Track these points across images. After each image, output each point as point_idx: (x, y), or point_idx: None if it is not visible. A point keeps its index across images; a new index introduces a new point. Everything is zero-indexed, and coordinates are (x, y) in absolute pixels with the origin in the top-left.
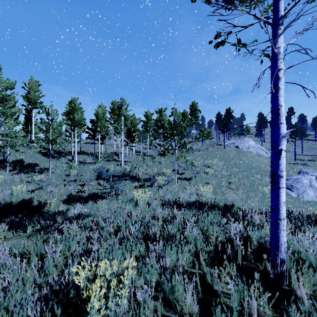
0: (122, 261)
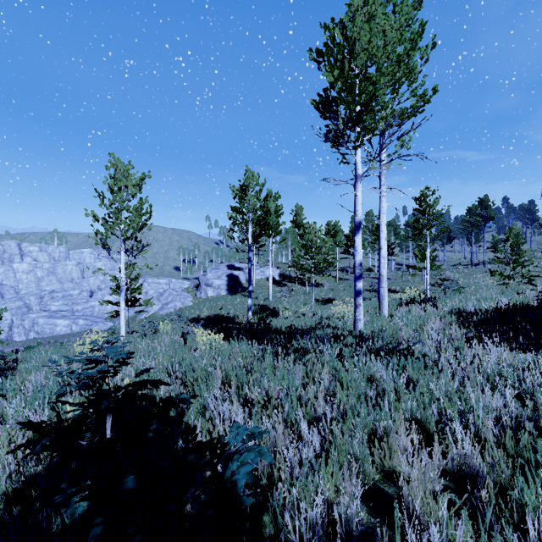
0: None
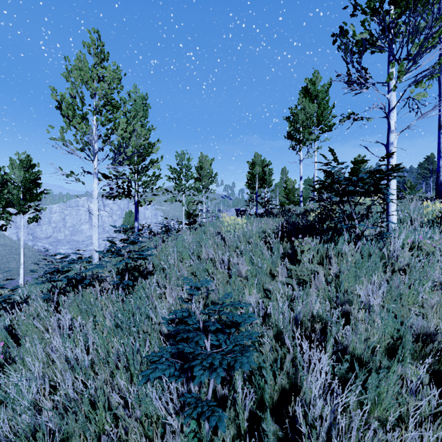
0: None
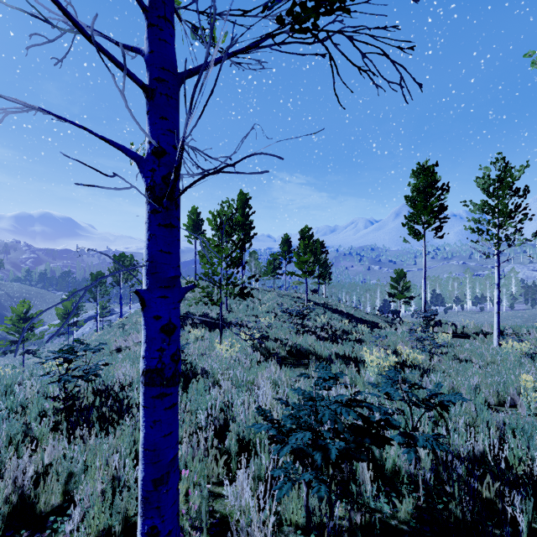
0: (264, 315)
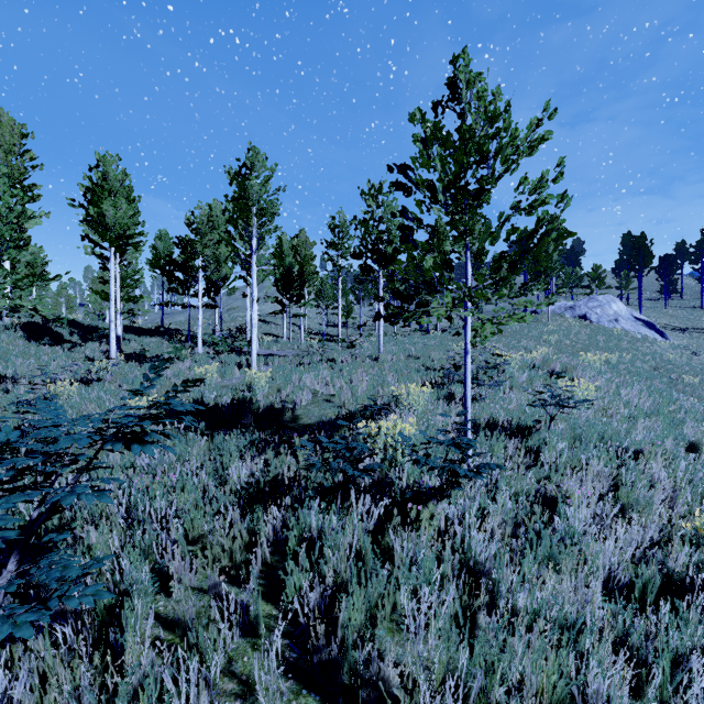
0: None
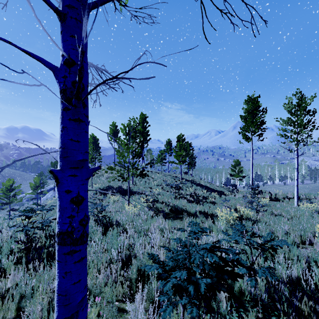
0: (155, 187)
